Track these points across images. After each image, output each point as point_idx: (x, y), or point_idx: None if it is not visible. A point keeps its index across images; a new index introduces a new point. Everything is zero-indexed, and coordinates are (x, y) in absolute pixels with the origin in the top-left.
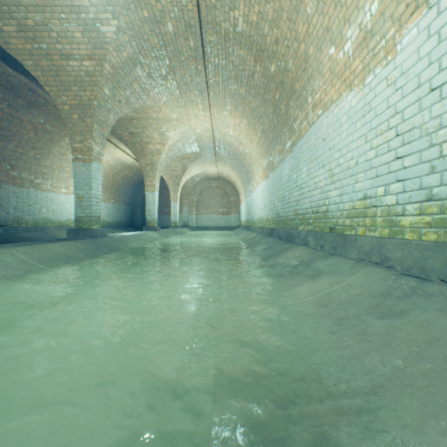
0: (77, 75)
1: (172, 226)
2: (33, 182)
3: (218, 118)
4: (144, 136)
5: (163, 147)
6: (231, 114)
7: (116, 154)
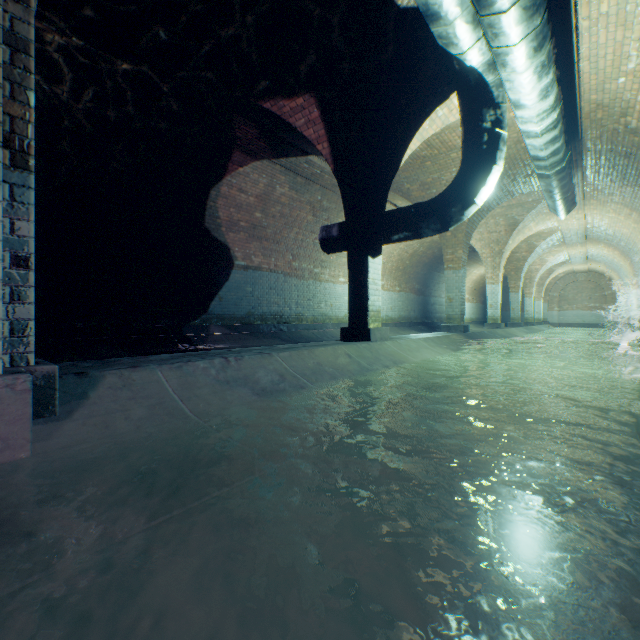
0: (516, 258)
1: (535, 323)
2: None
3: (592, 247)
4: None
5: (541, 266)
6: (604, 247)
7: None
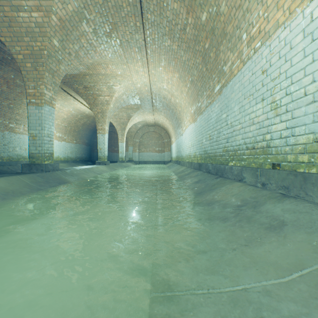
0: (27, 26)
1: (119, 161)
2: (7, 126)
3: (155, 74)
4: (96, 89)
5: (111, 98)
6: (165, 69)
7: (76, 105)
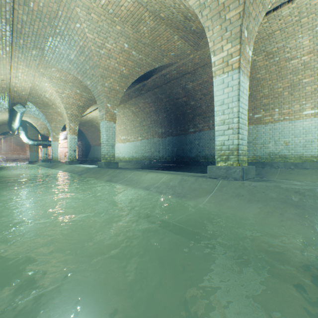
0: None
1: None
2: (251, 119)
3: None
4: (178, 7)
5: None
6: None
7: None
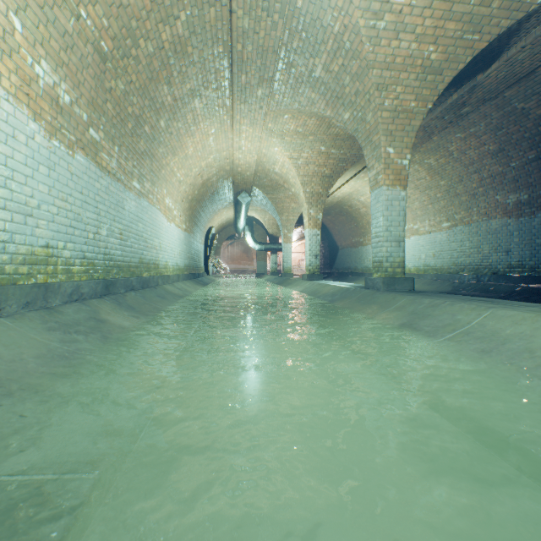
0: None
1: None
2: None
3: None
4: None
5: None
6: None
7: None
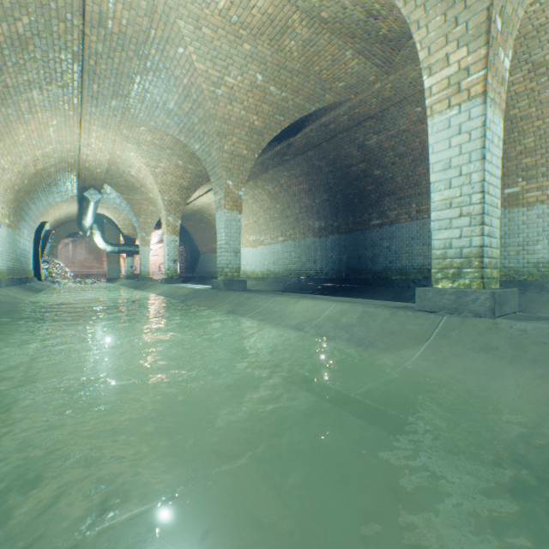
0: None
1: None
2: None
3: None
4: None
5: None
6: None
7: None
